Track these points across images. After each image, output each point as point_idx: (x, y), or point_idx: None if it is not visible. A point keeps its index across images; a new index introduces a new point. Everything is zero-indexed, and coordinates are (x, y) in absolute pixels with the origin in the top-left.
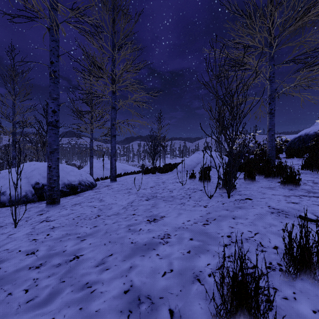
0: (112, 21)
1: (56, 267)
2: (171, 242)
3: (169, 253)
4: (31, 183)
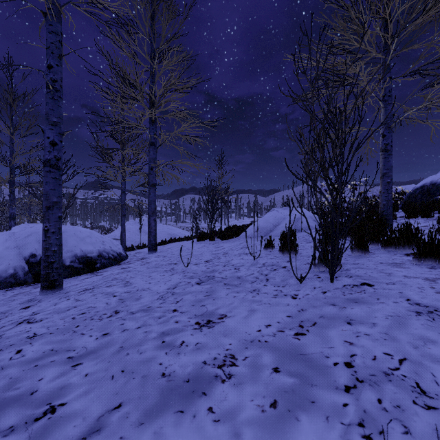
0: (150, 16)
1: (1, 439)
2: (238, 376)
3: (233, 408)
4: (23, 255)
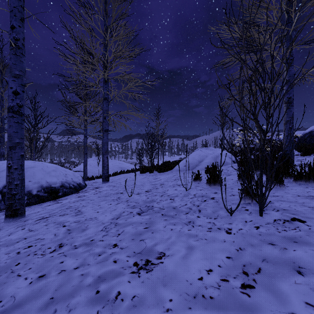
0: (103, 0)
1: None
2: None
3: None
4: None
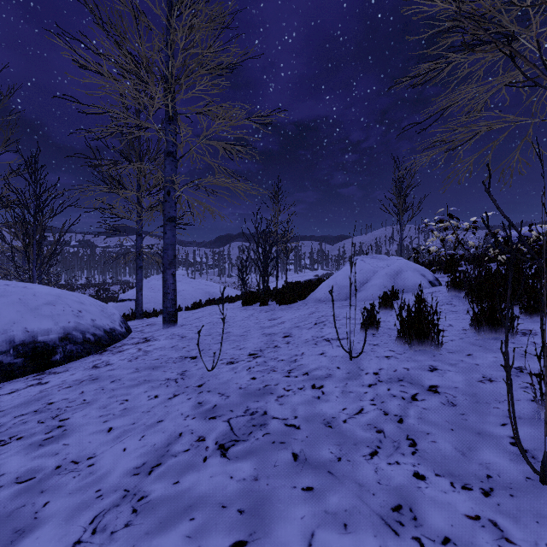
0: None
1: None
2: None
3: None
4: None
